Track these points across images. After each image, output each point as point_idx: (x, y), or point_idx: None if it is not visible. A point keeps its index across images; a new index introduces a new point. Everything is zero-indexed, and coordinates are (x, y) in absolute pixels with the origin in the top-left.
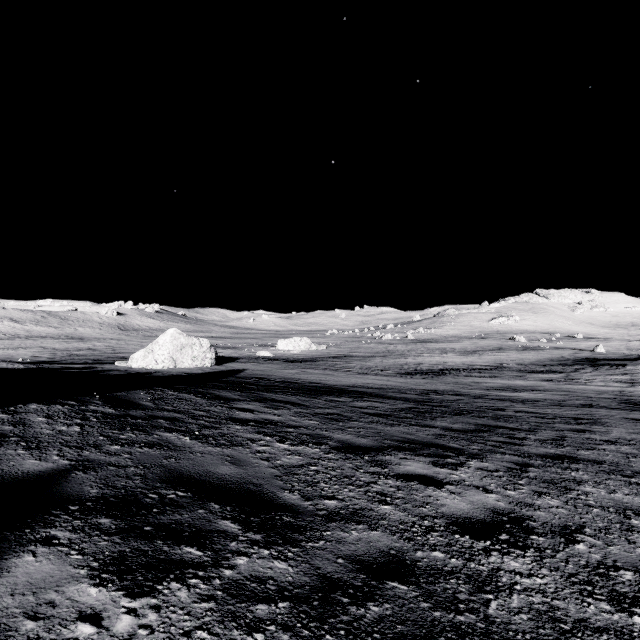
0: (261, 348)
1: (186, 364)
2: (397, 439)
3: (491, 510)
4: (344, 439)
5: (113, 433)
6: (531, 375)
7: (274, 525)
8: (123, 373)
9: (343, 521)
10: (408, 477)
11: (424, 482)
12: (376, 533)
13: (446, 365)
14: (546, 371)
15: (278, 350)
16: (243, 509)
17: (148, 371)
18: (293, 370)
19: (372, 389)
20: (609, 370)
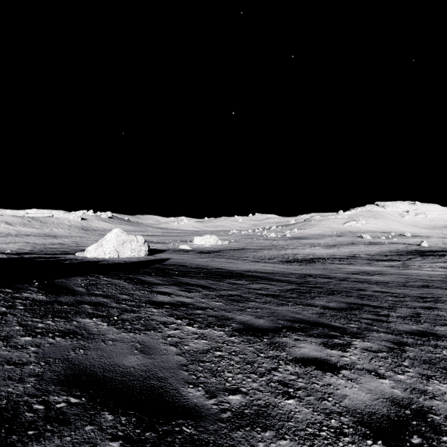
0: (182, 243)
1: (126, 255)
2: (288, 319)
3: (391, 401)
4: (245, 320)
5: (32, 321)
6: (377, 263)
7: (172, 444)
8: (78, 261)
9: (249, 427)
10: (305, 361)
11: (320, 367)
12: (285, 444)
13: (315, 255)
14: (388, 260)
15: (194, 244)
16: (140, 419)
17: (98, 260)
18: (204, 259)
19: (263, 273)
20: (434, 259)
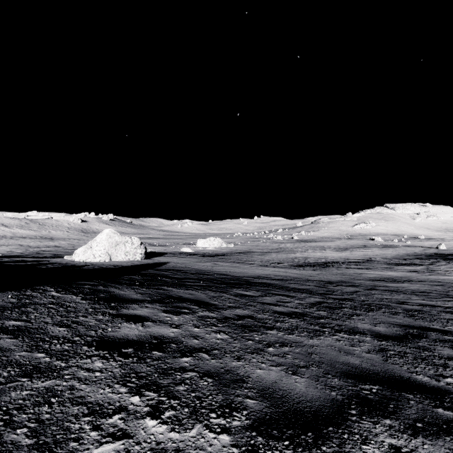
0: (185, 246)
1: (120, 258)
2: (343, 371)
3: None
4: (269, 383)
5: None
6: (398, 267)
7: None
8: (58, 266)
9: None
10: None
11: None
12: None
13: (327, 259)
14: (408, 264)
15: (197, 247)
16: None
17: (84, 264)
18: (207, 263)
19: (275, 280)
20: None
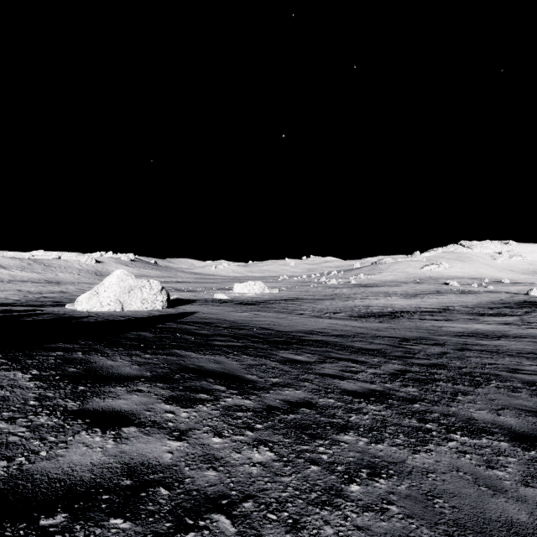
0: (219, 291)
1: (135, 307)
2: None
3: None
4: None
5: None
6: (484, 318)
7: None
8: (49, 318)
9: None
10: None
11: None
12: None
13: (394, 308)
14: (496, 314)
15: (234, 293)
16: None
17: (87, 315)
18: (245, 313)
19: (334, 337)
20: None
